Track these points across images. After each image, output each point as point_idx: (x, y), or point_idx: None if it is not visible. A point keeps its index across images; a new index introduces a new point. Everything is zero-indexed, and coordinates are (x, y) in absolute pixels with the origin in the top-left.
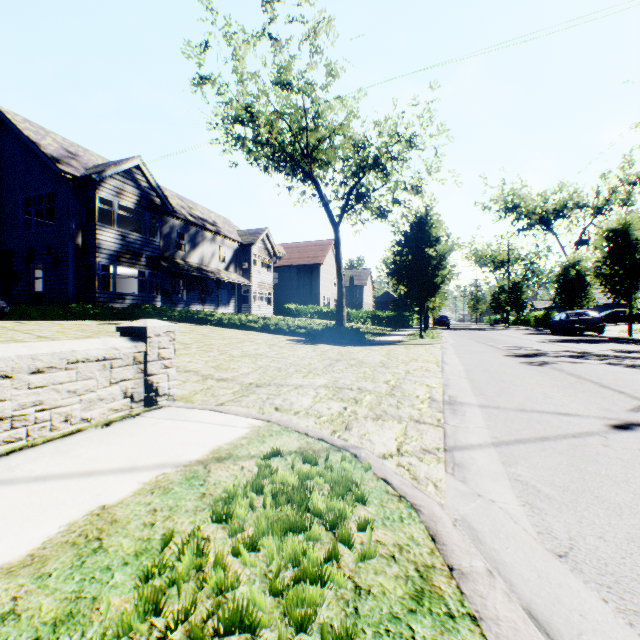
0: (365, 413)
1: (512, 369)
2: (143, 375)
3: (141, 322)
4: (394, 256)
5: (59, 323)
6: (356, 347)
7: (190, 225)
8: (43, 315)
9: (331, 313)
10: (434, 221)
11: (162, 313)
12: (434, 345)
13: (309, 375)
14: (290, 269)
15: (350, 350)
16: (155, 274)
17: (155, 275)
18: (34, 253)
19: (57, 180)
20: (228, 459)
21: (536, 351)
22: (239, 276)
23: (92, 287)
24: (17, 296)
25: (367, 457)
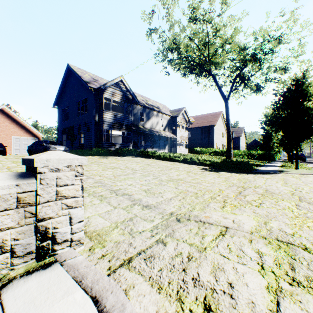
0: None
1: None
2: (34, 219)
3: (40, 154)
4: (273, 111)
5: None
6: (248, 174)
7: (146, 108)
8: (82, 154)
9: (221, 152)
10: (311, 81)
11: (130, 152)
12: None
13: (226, 206)
14: (197, 129)
15: (245, 177)
16: (129, 133)
17: (129, 134)
18: (80, 126)
19: (88, 92)
20: None
21: None
22: (170, 133)
23: (102, 140)
24: (75, 145)
25: None
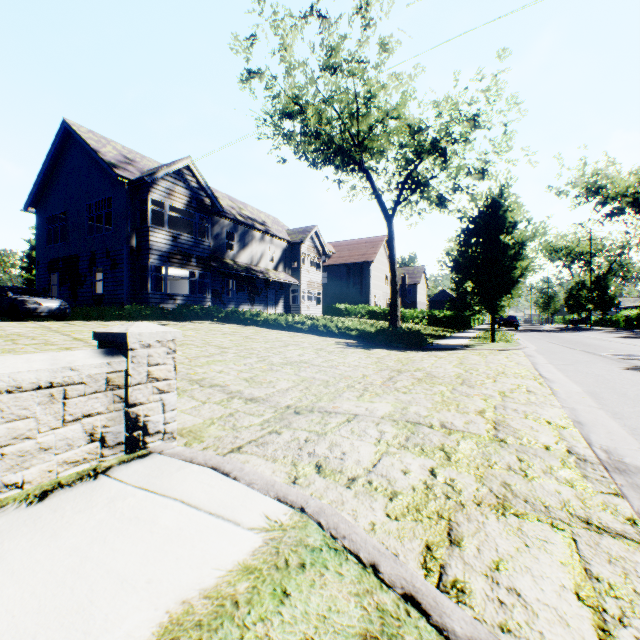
0: (473, 490)
1: None
2: (123, 405)
3: (124, 326)
4: (459, 247)
5: (106, 324)
6: (416, 352)
7: (239, 225)
8: (102, 316)
9: (383, 313)
10: (510, 203)
11: (209, 313)
12: (514, 351)
13: (365, 395)
14: (339, 268)
15: (410, 356)
16: (205, 274)
17: (205, 275)
18: (95, 256)
19: (114, 185)
20: None
21: None
22: (288, 275)
23: (145, 288)
24: (82, 298)
25: None
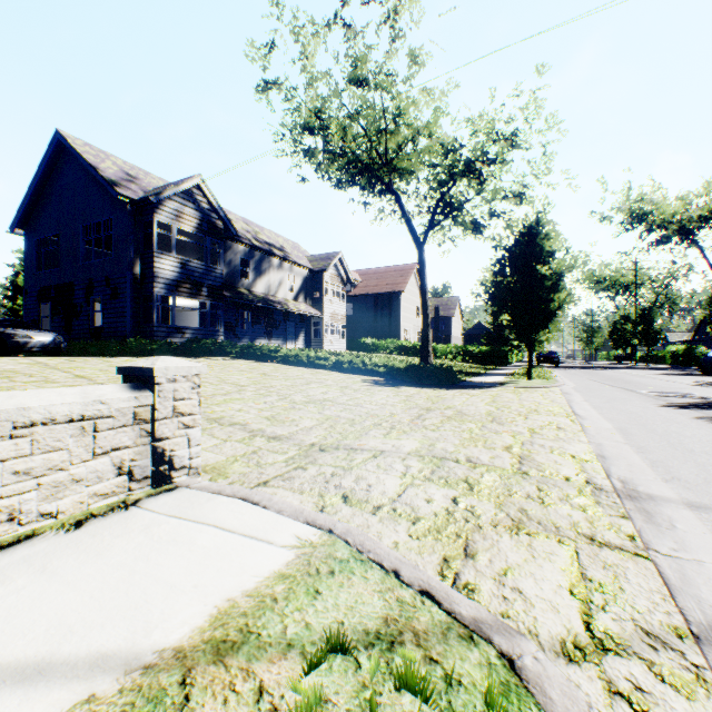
0: (491, 514)
1: (690, 429)
2: (149, 440)
3: (149, 361)
4: (495, 277)
5: (108, 360)
6: (448, 390)
7: (255, 250)
8: (101, 351)
9: (413, 348)
10: (548, 231)
11: (222, 349)
12: (550, 389)
13: (392, 433)
14: (366, 298)
15: (441, 394)
16: (217, 305)
17: (217, 306)
18: (93, 285)
19: (115, 205)
20: (237, 652)
21: (703, 399)
22: (309, 307)
23: (150, 320)
24: (77, 331)
25: (541, 675)
